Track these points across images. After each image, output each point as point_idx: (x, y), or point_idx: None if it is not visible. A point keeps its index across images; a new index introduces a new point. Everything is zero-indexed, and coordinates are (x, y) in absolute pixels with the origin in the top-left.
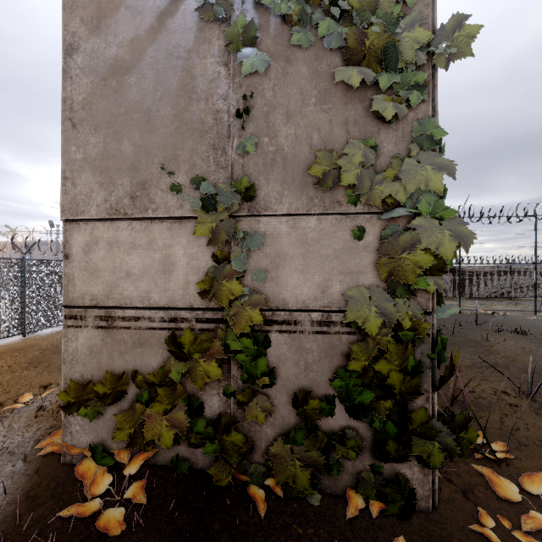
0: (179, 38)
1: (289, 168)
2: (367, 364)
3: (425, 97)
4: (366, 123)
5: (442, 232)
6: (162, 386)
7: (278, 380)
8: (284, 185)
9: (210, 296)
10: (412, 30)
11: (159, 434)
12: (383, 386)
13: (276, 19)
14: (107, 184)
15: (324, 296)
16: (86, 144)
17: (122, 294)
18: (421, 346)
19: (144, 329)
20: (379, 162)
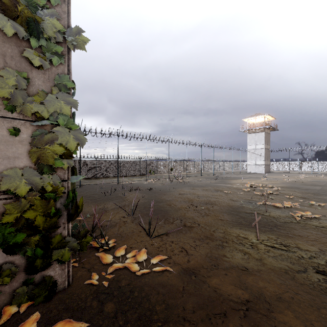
0: None
1: None
2: (19, 216)
3: (62, 62)
4: (21, 61)
5: (70, 137)
6: None
7: None
8: None
9: None
10: (52, 20)
11: None
12: (31, 227)
13: None
14: None
15: None
16: None
17: None
18: (60, 199)
19: None
20: (32, 89)
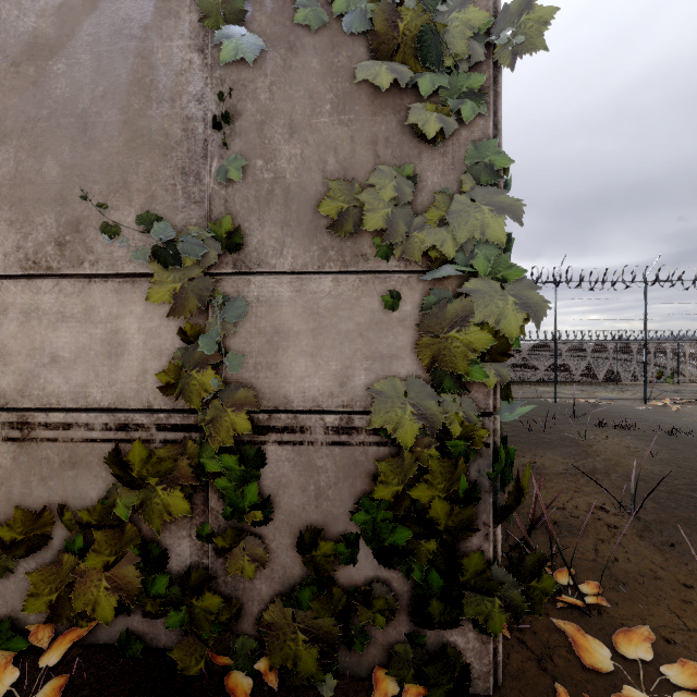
0: (131, 8)
1: (293, 204)
2: (400, 489)
3: (483, 109)
4: (402, 142)
5: (504, 300)
6: (103, 527)
7: (277, 514)
8: (287, 229)
9: (176, 392)
10: (462, 10)
11: (95, 600)
12: (423, 521)
13: None
14: (20, 222)
15: (344, 391)
16: None
17: (44, 389)
18: (478, 461)
19: (78, 441)
20: (421, 199)
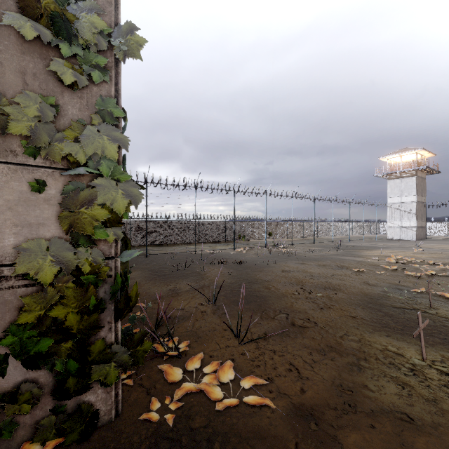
0: None
1: None
2: (42, 313)
3: (107, 79)
4: (48, 80)
5: (117, 192)
6: None
7: None
8: None
9: None
10: (90, 14)
11: None
12: (61, 330)
13: None
14: None
15: None
16: None
17: None
18: (105, 286)
19: None
20: (63, 122)
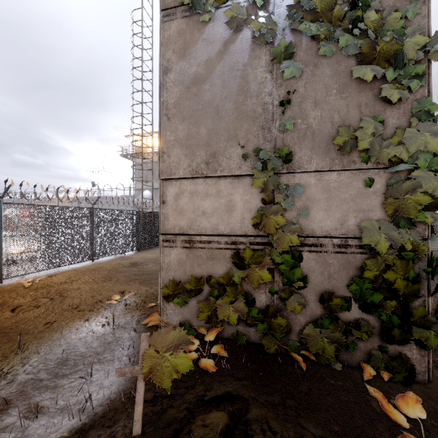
0: (238, 57)
1: (316, 139)
2: (377, 274)
3: (422, 84)
4: (375, 105)
5: (437, 180)
6: (227, 286)
7: (308, 285)
8: (313, 151)
9: (260, 227)
10: (413, 37)
11: (228, 316)
12: (390, 290)
13: (307, 38)
14: (190, 155)
15: (342, 227)
16: (176, 130)
17: (199, 226)
18: (419, 263)
19: (214, 248)
20: (385, 132)
